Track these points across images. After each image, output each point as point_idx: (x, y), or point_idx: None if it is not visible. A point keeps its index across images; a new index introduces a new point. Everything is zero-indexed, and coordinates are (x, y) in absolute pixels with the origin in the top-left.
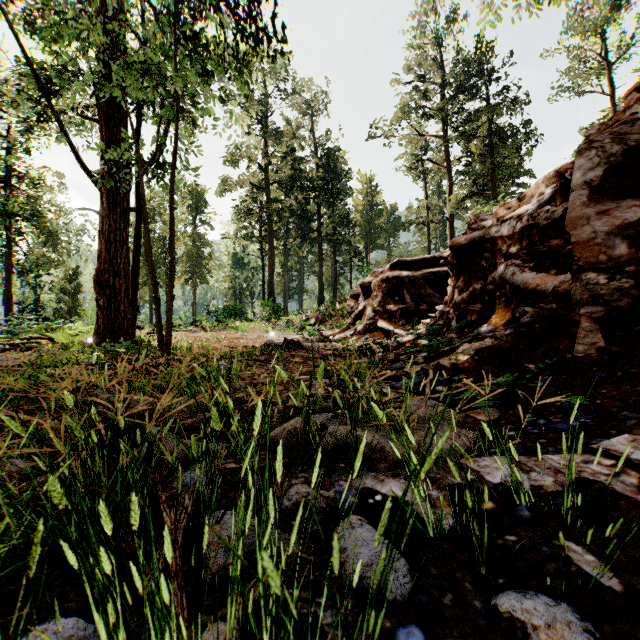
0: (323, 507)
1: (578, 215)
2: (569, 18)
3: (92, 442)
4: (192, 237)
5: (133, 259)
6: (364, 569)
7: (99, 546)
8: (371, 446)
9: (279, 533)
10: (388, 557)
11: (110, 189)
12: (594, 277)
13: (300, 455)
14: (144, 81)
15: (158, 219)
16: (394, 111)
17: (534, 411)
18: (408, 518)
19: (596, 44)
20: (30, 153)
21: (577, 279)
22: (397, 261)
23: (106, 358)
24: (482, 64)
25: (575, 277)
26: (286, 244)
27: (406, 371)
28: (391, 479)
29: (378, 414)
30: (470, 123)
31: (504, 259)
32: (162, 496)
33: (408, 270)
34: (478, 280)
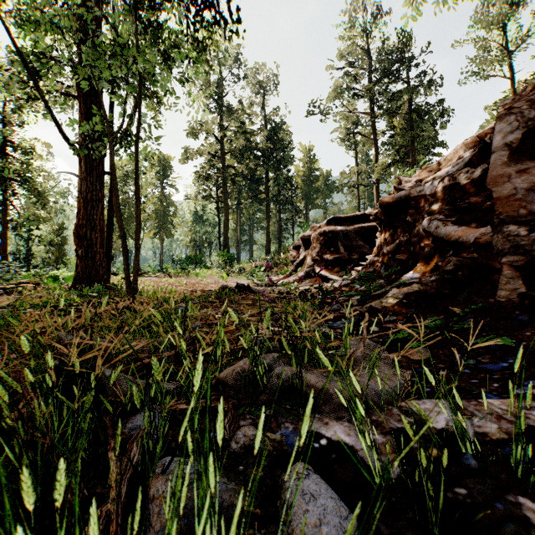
0: (269, 450)
1: (499, 173)
2: (476, 14)
3: (46, 386)
4: (160, 198)
5: (108, 216)
6: (312, 530)
7: (17, 525)
8: (315, 388)
9: (225, 482)
10: (337, 514)
11: (87, 155)
12: (515, 229)
13: (248, 397)
14: (113, 59)
15: (131, 182)
16: (329, 92)
17: (462, 351)
18: (354, 465)
19: (499, 35)
20: (22, 127)
21: (498, 231)
22: (333, 217)
23: (82, 301)
24: (403, 52)
25: (496, 229)
26: (239, 204)
27: (342, 312)
28: (335, 422)
29: (323, 361)
30: (393, 102)
31: (427, 215)
32: (111, 442)
33: (342, 225)
34: (404, 233)
